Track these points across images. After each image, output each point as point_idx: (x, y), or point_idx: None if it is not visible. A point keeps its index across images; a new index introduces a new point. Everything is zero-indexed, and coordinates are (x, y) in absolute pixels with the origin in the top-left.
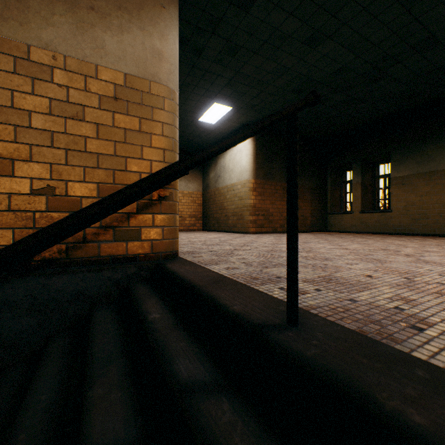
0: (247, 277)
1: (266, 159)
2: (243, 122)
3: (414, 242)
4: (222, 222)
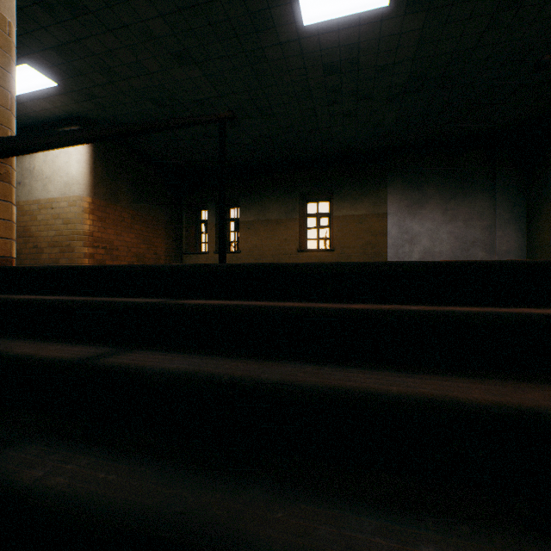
0: None
1: (110, 174)
2: (73, 111)
3: None
4: (27, 256)
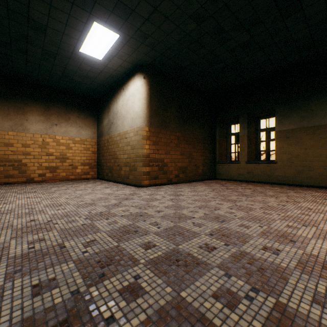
0: None
1: (161, 106)
2: (135, 61)
3: None
4: (114, 171)
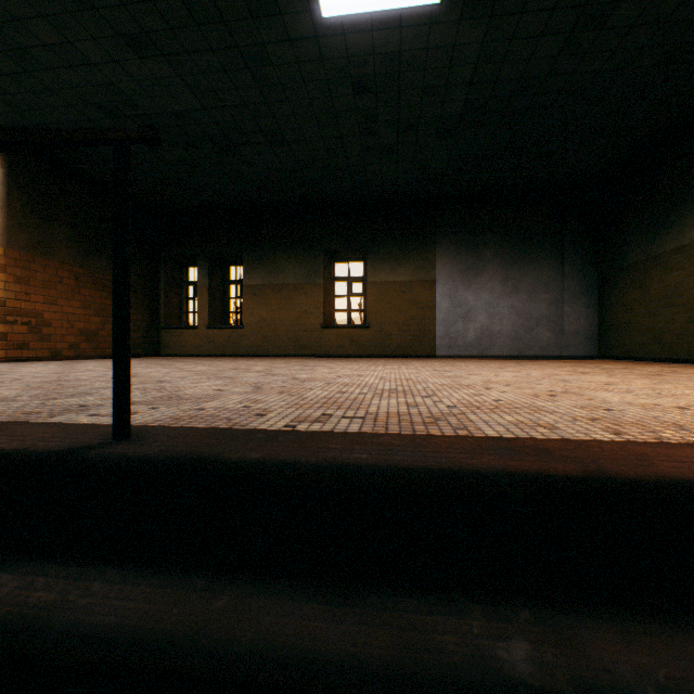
0: (14, 414)
1: (37, 213)
2: None
3: (266, 362)
4: None
